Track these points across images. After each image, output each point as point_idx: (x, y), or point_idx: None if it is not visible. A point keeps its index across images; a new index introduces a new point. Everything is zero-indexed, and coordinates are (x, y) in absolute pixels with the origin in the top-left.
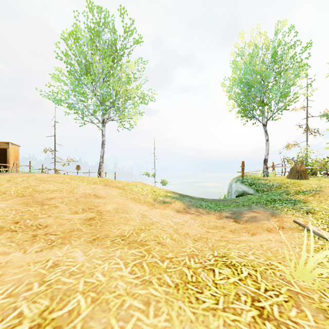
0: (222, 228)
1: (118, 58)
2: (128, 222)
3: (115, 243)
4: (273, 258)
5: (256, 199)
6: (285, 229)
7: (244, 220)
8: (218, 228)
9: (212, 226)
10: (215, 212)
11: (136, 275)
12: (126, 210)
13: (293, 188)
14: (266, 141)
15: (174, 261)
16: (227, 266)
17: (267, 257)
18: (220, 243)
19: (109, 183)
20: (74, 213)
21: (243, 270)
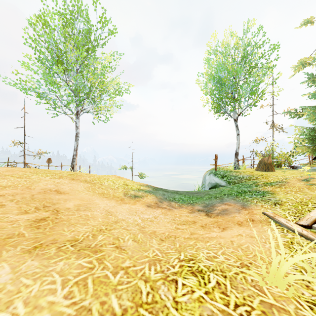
0: (193, 223)
1: (92, 48)
2: (88, 221)
3: (62, 251)
4: (243, 258)
5: (227, 191)
6: (255, 222)
7: (216, 213)
8: (188, 223)
9: (183, 221)
10: (188, 205)
11: (73, 300)
12: (89, 207)
13: (261, 180)
14: (237, 135)
15: (129, 272)
16: (194, 273)
17: (237, 257)
18: (189, 242)
19: (77, 177)
20: (22, 213)
21: (211, 278)
